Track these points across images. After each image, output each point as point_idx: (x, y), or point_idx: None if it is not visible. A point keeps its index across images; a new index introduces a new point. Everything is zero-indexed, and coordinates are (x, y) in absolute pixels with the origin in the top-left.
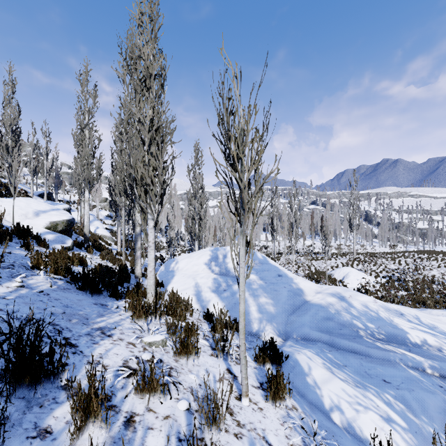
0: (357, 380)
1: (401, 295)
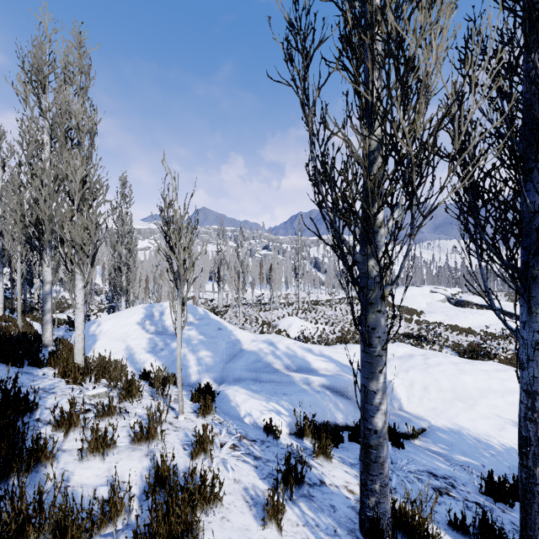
0: (267, 397)
1: (332, 338)
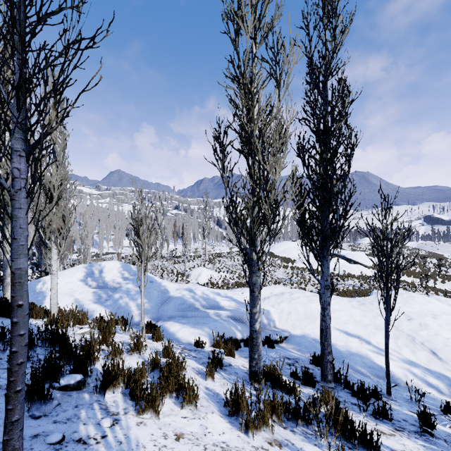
0: (193, 326)
1: (232, 283)
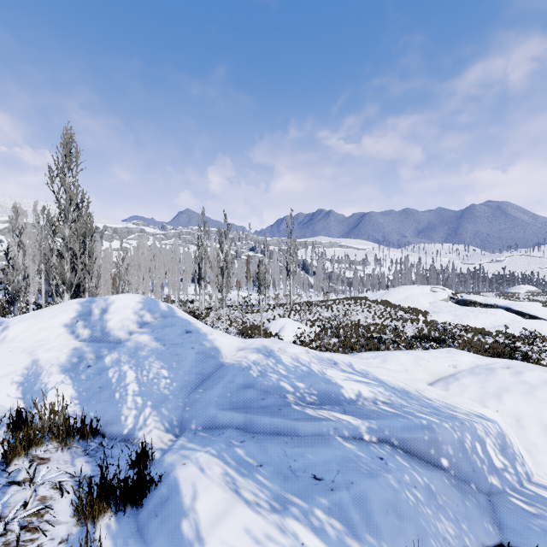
0: (275, 491)
1: (333, 342)
